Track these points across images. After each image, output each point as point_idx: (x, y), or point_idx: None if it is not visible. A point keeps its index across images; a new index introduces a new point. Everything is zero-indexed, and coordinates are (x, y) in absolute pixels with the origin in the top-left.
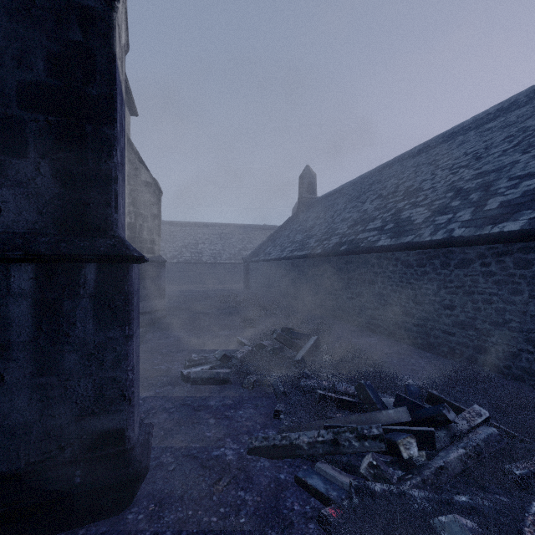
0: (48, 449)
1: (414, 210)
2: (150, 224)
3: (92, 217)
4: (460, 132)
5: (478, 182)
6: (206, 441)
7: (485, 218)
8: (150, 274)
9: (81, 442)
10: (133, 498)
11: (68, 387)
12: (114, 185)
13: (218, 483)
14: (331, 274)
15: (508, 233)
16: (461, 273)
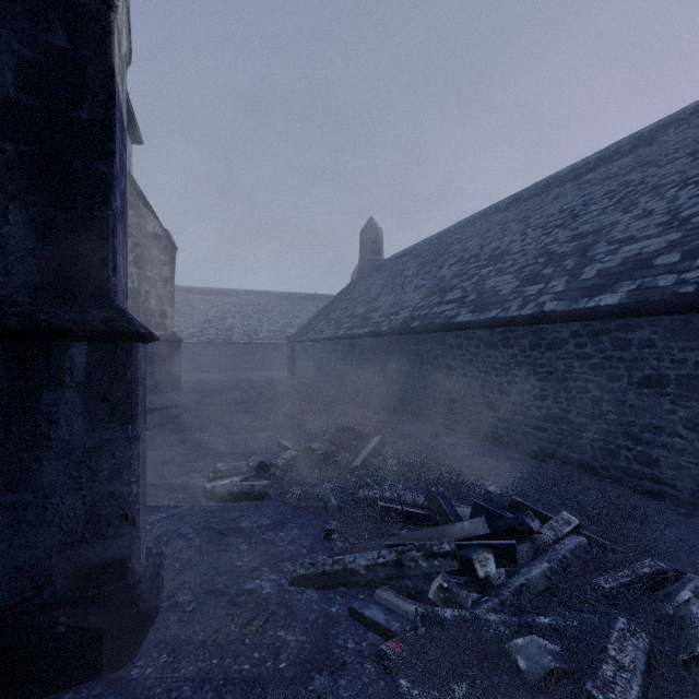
0: (19, 590)
1: (500, 278)
2: (160, 291)
3: (81, 281)
4: (555, 183)
5: (574, 246)
6: (236, 573)
7: (580, 289)
8: (159, 358)
9: (66, 579)
10: (138, 648)
11: (48, 506)
12: (112, 239)
13: (252, 623)
14: (400, 358)
15: (605, 308)
16: (554, 356)
